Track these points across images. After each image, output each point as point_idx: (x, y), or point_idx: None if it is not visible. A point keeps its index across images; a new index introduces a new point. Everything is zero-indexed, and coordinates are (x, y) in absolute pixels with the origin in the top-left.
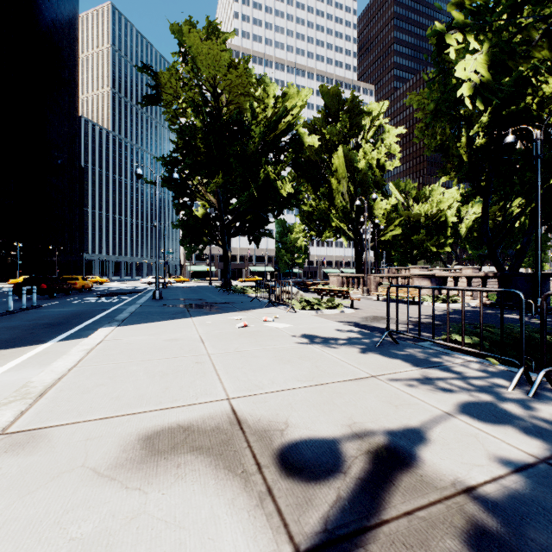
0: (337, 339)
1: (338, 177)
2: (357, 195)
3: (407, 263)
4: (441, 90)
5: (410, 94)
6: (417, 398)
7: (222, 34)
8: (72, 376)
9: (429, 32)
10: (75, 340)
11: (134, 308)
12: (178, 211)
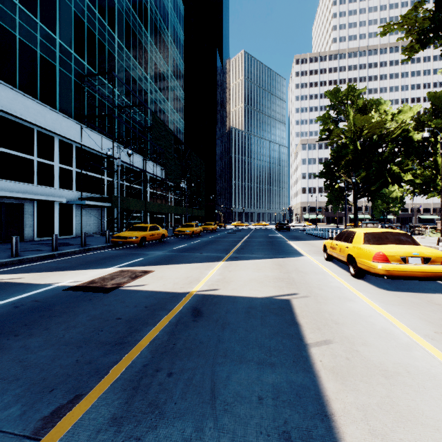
0: None
1: None
2: None
3: None
4: None
5: None
6: None
7: (358, 90)
8: None
9: None
10: None
11: None
12: (326, 188)
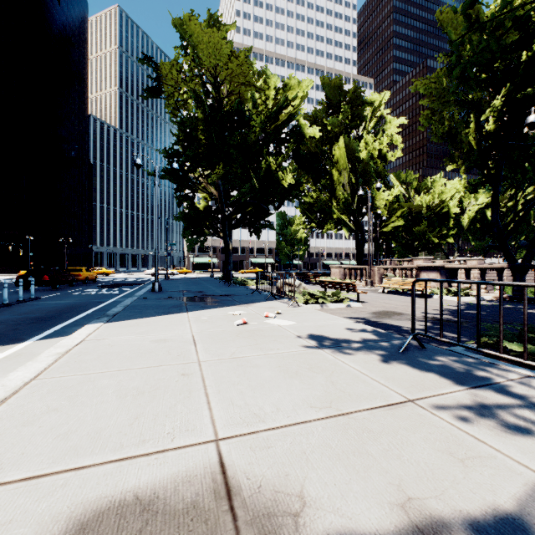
0: (351, 341)
1: (339, 168)
2: (358, 186)
3: (408, 254)
4: (449, 74)
5: (415, 80)
6: (487, 443)
7: (223, 26)
8: (23, 394)
9: (437, 13)
10: (57, 338)
11: (131, 301)
12: (180, 203)
